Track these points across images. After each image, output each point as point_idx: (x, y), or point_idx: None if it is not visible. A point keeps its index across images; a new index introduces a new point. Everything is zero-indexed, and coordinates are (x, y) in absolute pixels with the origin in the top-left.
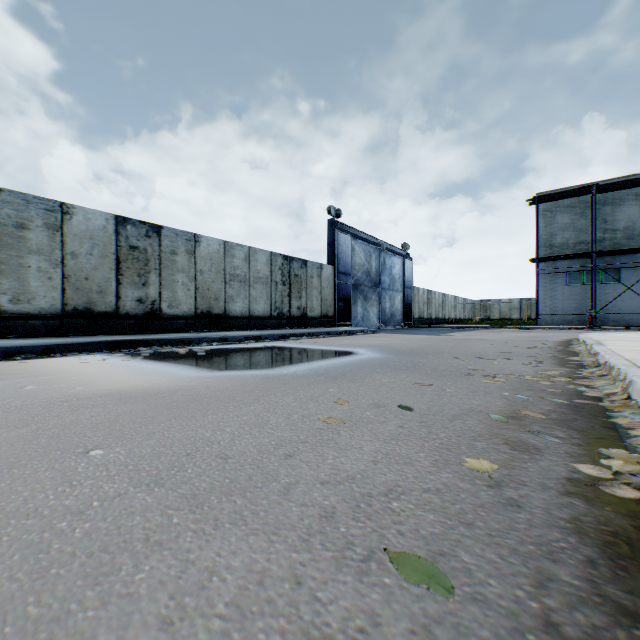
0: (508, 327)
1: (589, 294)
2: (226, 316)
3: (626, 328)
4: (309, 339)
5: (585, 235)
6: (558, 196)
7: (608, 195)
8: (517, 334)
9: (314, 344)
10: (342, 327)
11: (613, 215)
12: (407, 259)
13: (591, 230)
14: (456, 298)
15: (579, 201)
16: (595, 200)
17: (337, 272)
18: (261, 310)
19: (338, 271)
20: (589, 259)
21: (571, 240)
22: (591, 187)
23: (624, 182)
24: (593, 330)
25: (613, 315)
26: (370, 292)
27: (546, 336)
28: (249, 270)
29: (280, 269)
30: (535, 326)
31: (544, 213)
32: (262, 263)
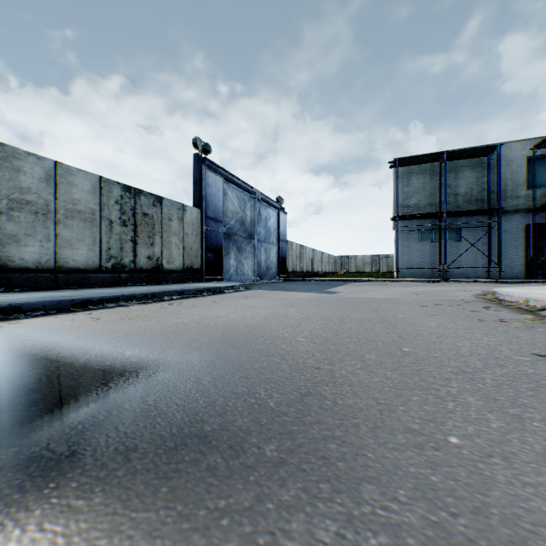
0: (376, 280)
1: (437, 250)
2: (1, 267)
3: (475, 281)
4: (134, 306)
5: (434, 198)
6: (415, 161)
7: (452, 164)
8: (402, 289)
9: (109, 327)
10: (211, 282)
11: (456, 181)
12: (282, 213)
13: (440, 193)
14: (323, 253)
15: (430, 167)
16: (442, 167)
17: (205, 217)
18: (81, 259)
19: (206, 216)
20: (437, 219)
21: (423, 202)
22: (442, 154)
23: (468, 151)
24: (448, 282)
25: (456, 269)
26: (245, 243)
27: (439, 292)
28: (56, 197)
29: (118, 203)
30: (399, 279)
31: (401, 177)
32: (84, 190)
